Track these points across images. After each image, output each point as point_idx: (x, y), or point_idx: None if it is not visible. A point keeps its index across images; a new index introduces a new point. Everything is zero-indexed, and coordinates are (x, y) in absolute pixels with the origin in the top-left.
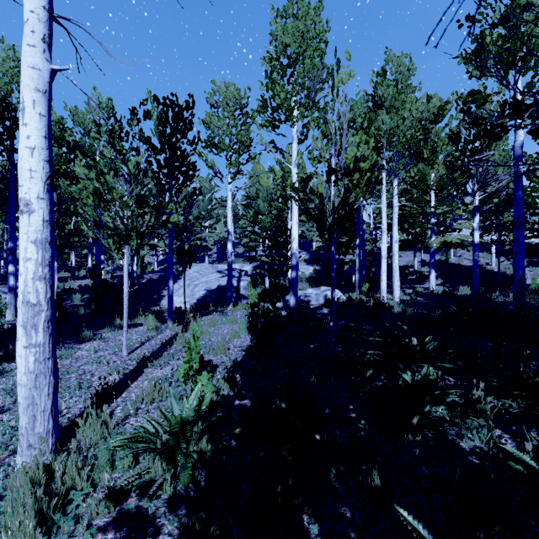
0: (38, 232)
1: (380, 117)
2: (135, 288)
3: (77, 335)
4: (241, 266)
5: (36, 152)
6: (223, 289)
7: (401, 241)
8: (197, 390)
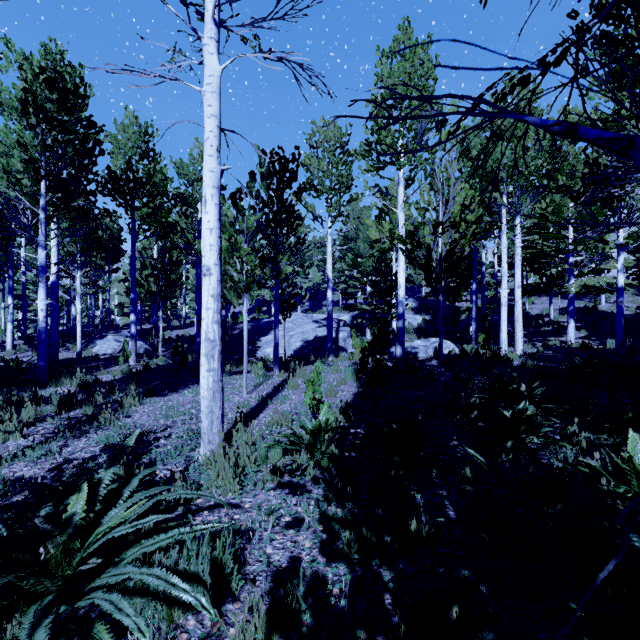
0: (215, 289)
1: (498, 148)
2: (229, 338)
3: (195, 379)
4: (337, 316)
5: (214, 232)
6: (321, 340)
7: (529, 285)
8: (325, 410)
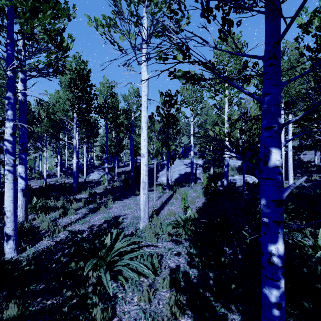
0: (146, 162)
1: None
2: None
3: (133, 193)
4: (196, 160)
5: (145, 140)
6: (188, 174)
7: (300, 147)
8: (189, 211)
